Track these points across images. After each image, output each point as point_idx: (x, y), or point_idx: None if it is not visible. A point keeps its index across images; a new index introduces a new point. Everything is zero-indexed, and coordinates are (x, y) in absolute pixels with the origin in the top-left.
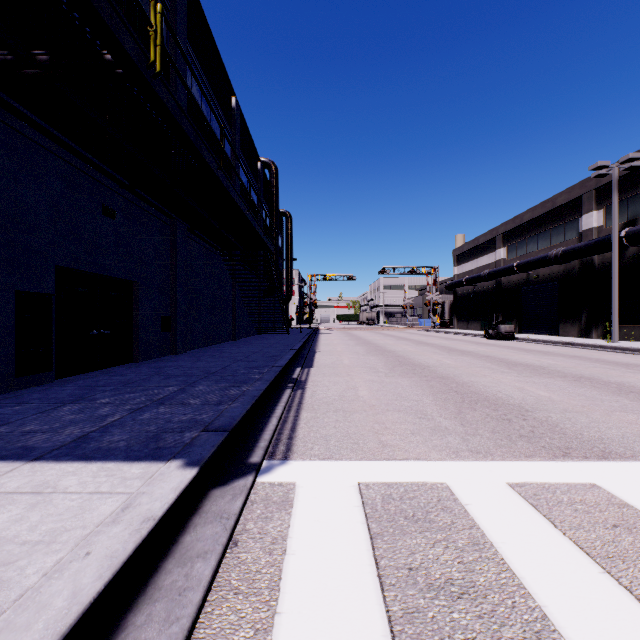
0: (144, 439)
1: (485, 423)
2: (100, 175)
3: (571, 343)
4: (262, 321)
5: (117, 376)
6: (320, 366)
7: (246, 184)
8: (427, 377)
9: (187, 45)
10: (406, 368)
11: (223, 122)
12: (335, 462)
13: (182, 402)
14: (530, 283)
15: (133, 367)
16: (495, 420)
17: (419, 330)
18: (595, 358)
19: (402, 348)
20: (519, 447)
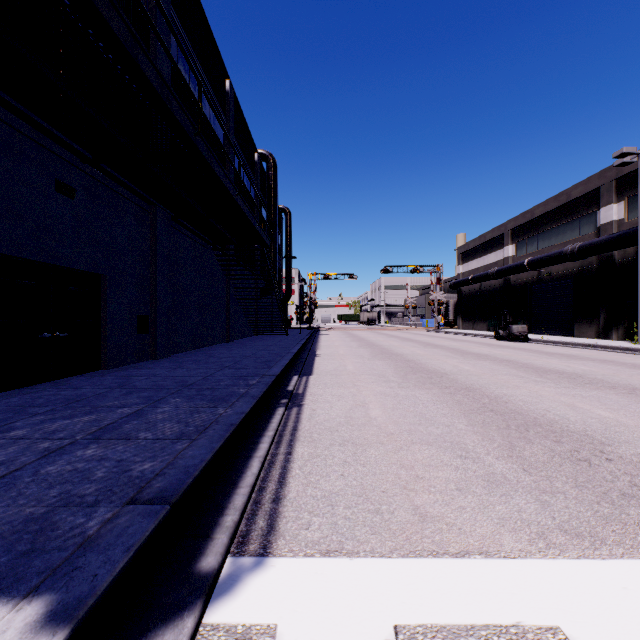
0: (20, 524)
1: (557, 467)
2: (53, 143)
3: (593, 345)
4: (259, 321)
5: (68, 390)
6: (321, 373)
7: (242, 175)
8: (449, 388)
9: (171, 11)
10: (421, 376)
11: (215, 105)
12: (347, 562)
13: (127, 435)
14: (542, 281)
15: (97, 376)
16: (568, 461)
17: (422, 330)
18: (630, 363)
19: (410, 351)
20: (637, 521)
